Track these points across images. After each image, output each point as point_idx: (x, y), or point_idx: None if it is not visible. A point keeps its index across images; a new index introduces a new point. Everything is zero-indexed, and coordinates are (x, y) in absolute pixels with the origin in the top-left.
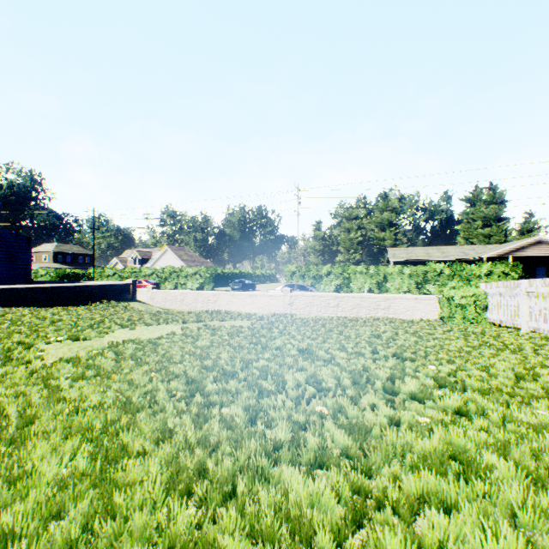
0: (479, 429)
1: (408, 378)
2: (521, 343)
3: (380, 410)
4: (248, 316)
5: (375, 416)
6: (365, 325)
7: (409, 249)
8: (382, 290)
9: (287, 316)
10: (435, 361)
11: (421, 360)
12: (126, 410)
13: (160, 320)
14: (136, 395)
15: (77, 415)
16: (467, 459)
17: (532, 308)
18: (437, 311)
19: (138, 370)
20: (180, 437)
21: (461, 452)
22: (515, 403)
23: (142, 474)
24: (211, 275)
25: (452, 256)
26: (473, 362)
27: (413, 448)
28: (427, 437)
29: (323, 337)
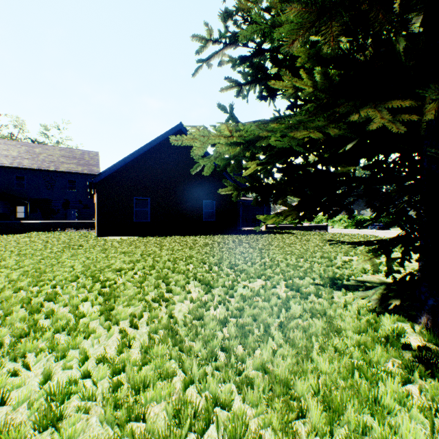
0: None
1: None
2: None
3: None
4: None
5: None
6: None
7: None
8: None
9: None
10: None
11: None
12: None
13: None
14: None
15: None
16: None
17: None
18: None
19: None
20: None
21: None
22: None
23: None
24: (352, 221)
25: None
26: None
27: None
28: None
29: None
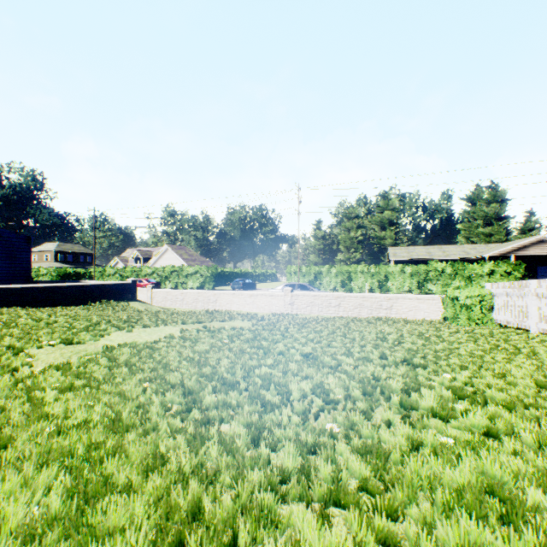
0: (511, 453)
1: (426, 391)
2: (534, 346)
3: (398, 429)
4: (248, 316)
5: (392, 435)
6: (369, 326)
7: (410, 248)
8: (383, 289)
9: (288, 316)
10: (447, 367)
11: (432, 366)
12: (114, 429)
13: (159, 321)
14: (127, 411)
15: (58, 436)
16: (508, 496)
17: (542, 309)
18: (441, 311)
19: (131, 379)
20: (173, 466)
21: (498, 486)
22: (542, 417)
23: (126, 518)
24: (211, 274)
25: (453, 256)
26: (487, 368)
27: (441, 479)
28: (454, 463)
29: (327, 340)
